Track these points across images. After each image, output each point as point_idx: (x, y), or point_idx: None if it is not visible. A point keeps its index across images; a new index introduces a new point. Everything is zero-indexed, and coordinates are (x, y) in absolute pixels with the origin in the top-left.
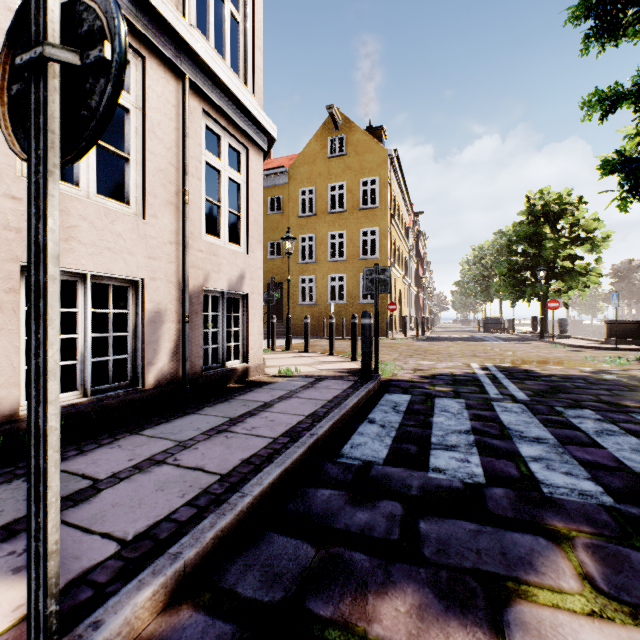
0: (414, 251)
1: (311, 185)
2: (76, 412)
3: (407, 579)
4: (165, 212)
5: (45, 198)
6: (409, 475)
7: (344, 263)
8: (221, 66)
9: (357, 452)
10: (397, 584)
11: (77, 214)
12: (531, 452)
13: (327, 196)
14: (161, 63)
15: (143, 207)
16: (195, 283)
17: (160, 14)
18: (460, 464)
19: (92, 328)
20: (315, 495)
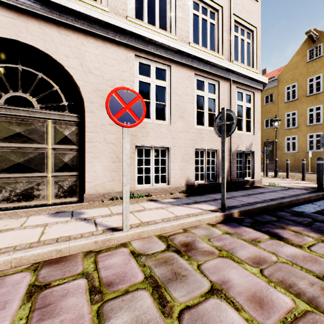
0: None
1: (293, 82)
2: (204, 185)
3: (302, 226)
4: None
5: (224, 143)
6: (320, 216)
7: (320, 125)
8: (243, 69)
9: (300, 209)
10: (298, 226)
11: (204, 133)
12: None
13: (306, 86)
14: (223, 80)
15: None
16: (233, 149)
17: (224, 67)
18: None
19: None
20: (278, 212)
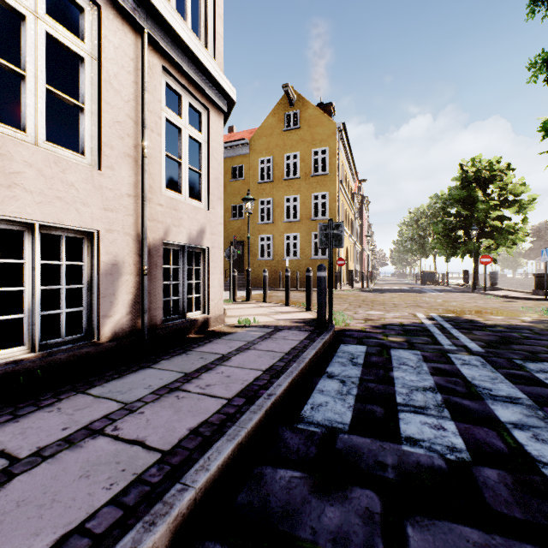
0: (358, 214)
1: (269, 155)
2: (20, 369)
3: None
4: (123, 164)
5: None
6: (380, 448)
7: (298, 223)
8: (180, 24)
9: (318, 415)
10: None
11: (22, 160)
12: (509, 416)
13: (283, 164)
14: (118, 15)
15: (99, 158)
16: (155, 236)
17: None
18: (435, 432)
19: (72, 281)
20: (273, 479)
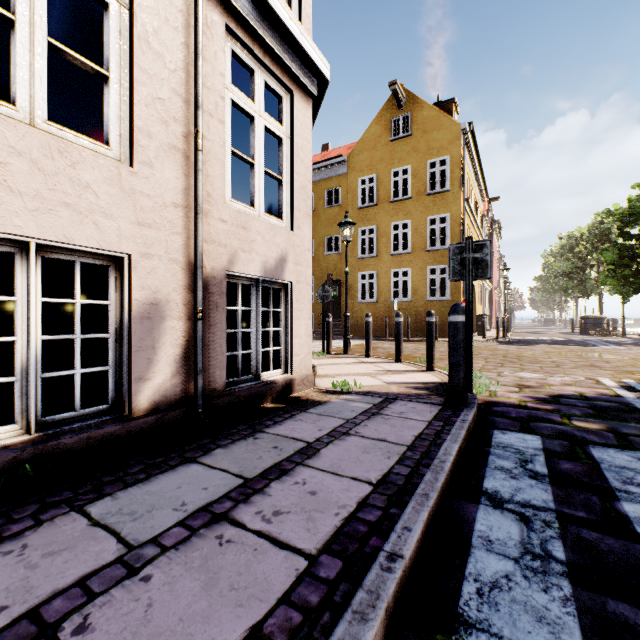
0: None
1: (371, 173)
2: None
3: None
4: (166, 160)
5: None
6: None
7: (408, 256)
8: None
9: (500, 621)
10: None
11: (4, 144)
12: None
13: (389, 183)
14: None
15: (131, 150)
16: (214, 265)
17: None
18: None
19: None
20: None
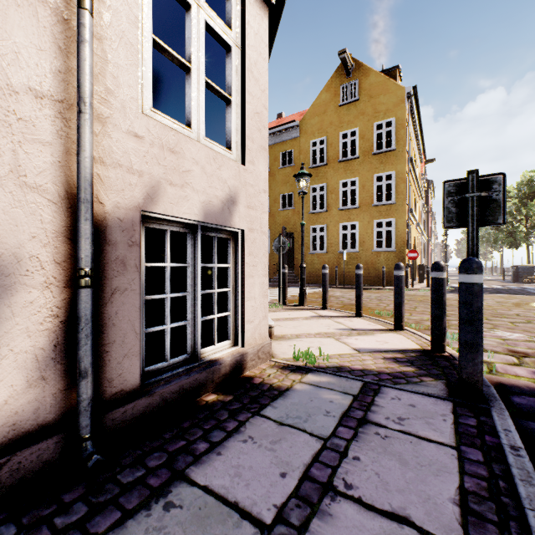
0: (424, 199)
1: (322, 135)
2: None
3: None
4: (14, 11)
5: None
6: None
7: (356, 211)
8: None
9: None
10: None
11: None
12: None
13: (338, 144)
14: None
15: None
16: (120, 200)
17: None
18: None
19: None
20: None
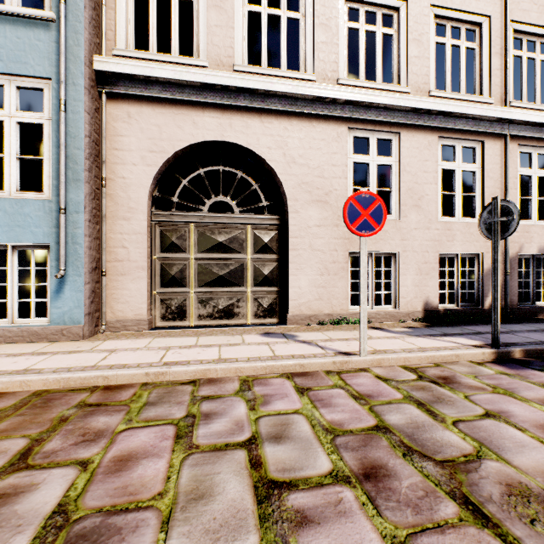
0: None
1: None
2: (455, 312)
3: None
4: None
5: (496, 249)
6: None
7: None
8: (532, 113)
9: None
10: None
11: (455, 229)
12: None
13: None
14: (491, 137)
15: None
16: (512, 252)
17: (493, 117)
18: None
19: None
20: None
